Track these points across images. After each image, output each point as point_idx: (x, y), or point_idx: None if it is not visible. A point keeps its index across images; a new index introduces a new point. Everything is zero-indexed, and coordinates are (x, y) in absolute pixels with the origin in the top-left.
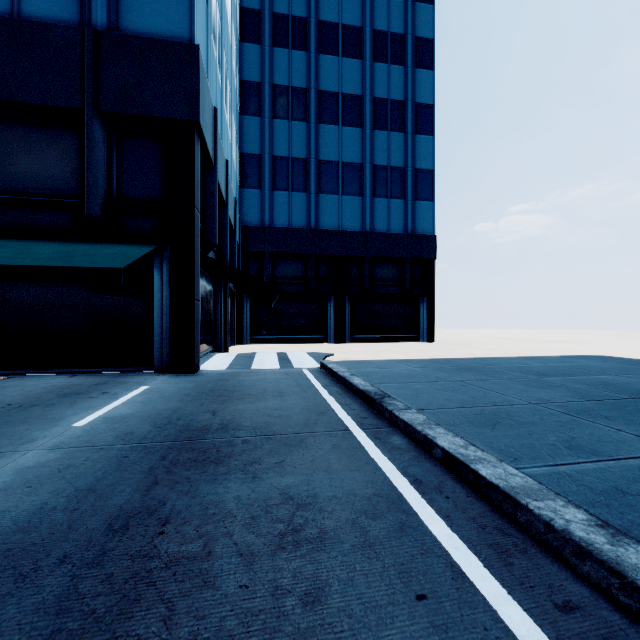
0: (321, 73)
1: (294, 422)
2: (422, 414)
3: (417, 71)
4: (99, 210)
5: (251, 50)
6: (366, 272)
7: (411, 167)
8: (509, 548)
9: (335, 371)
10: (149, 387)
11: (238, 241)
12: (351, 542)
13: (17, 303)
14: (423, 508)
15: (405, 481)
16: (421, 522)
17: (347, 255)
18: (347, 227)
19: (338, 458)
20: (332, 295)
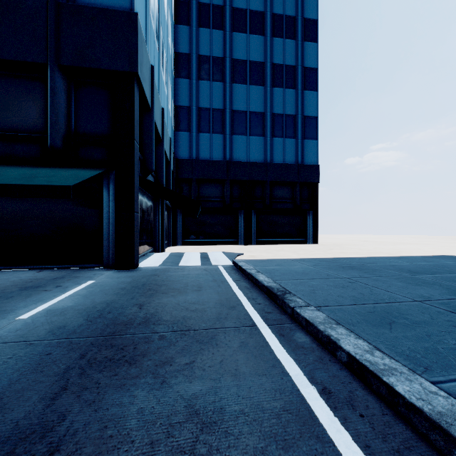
0: (234, 46)
1: (207, 316)
2: (321, 311)
3: (305, 43)
4: (60, 142)
5: (182, 30)
6: (267, 192)
7: (300, 115)
8: None
9: (244, 268)
10: (95, 281)
11: (173, 170)
12: None
13: None
14: (338, 433)
15: (314, 391)
16: None
17: (253, 180)
18: (253, 159)
19: (246, 359)
20: (242, 209)
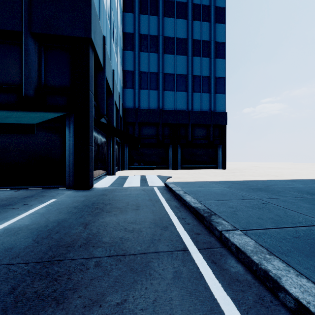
0: (165, 27)
1: (143, 238)
2: (248, 236)
3: (216, 25)
4: (32, 92)
5: (128, 16)
6: (189, 132)
7: (213, 76)
8: None
9: (173, 190)
10: (55, 200)
11: (121, 116)
12: None
13: None
14: None
15: None
16: None
17: (179, 123)
18: (179, 108)
19: (180, 297)
20: (171, 144)
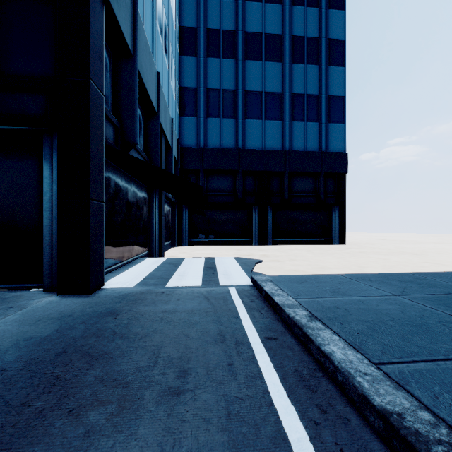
0: (247, 17)
1: None
2: None
3: (330, 11)
4: None
5: (189, 1)
6: (286, 185)
7: (325, 94)
8: None
9: (278, 303)
10: None
11: (177, 159)
12: None
13: None
14: None
15: None
16: None
17: (269, 170)
18: (269, 147)
19: None
20: (256, 205)
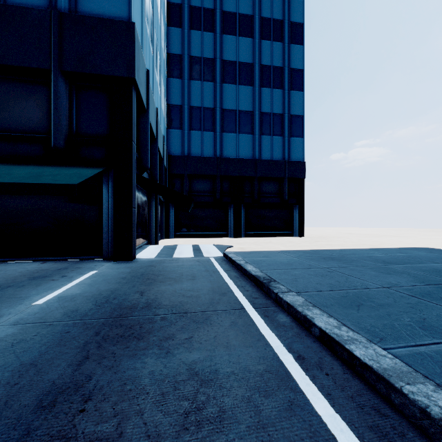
0: (224, 48)
1: (202, 301)
2: (301, 296)
3: (292, 46)
4: (62, 142)
5: (175, 32)
6: (256, 187)
7: (287, 113)
8: (388, 431)
9: (233, 260)
10: (97, 272)
11: (165, 166)
12: (247, 423)
13: (4, 210)
14: (307, 385)
15: (290, 357)
16: (307, 401)
17: (242, 175)
18: (242, 156)
19: (235, 334)
20: (232, 204)
